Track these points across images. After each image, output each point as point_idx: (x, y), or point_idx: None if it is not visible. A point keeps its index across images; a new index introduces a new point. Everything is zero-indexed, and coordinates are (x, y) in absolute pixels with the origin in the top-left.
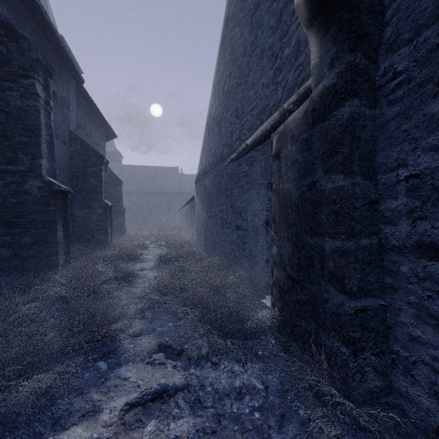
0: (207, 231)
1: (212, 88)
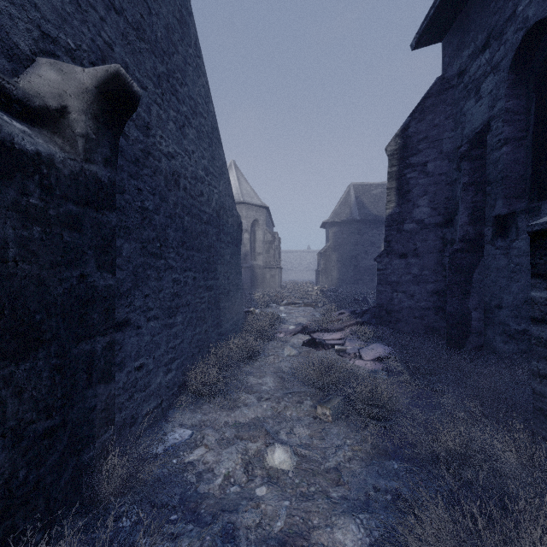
0: None
1: None
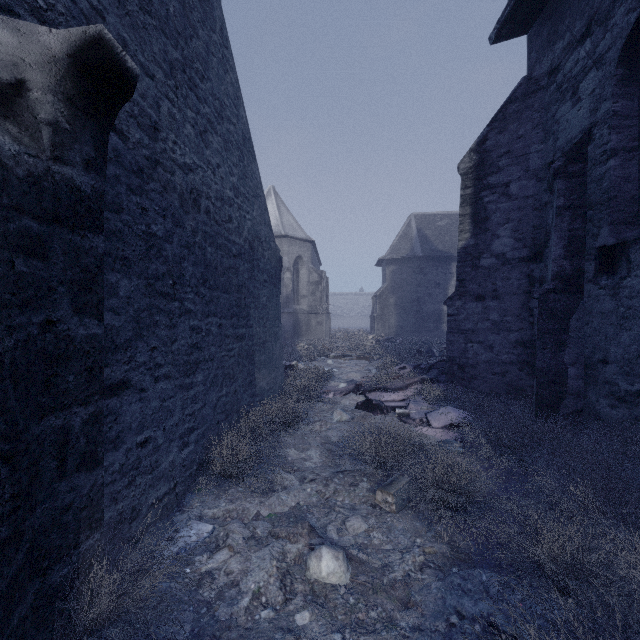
0: None
1: None
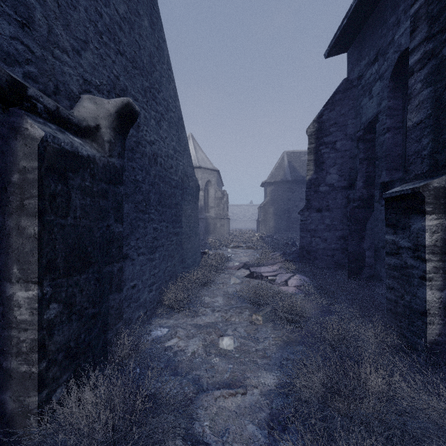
0: None
1: None
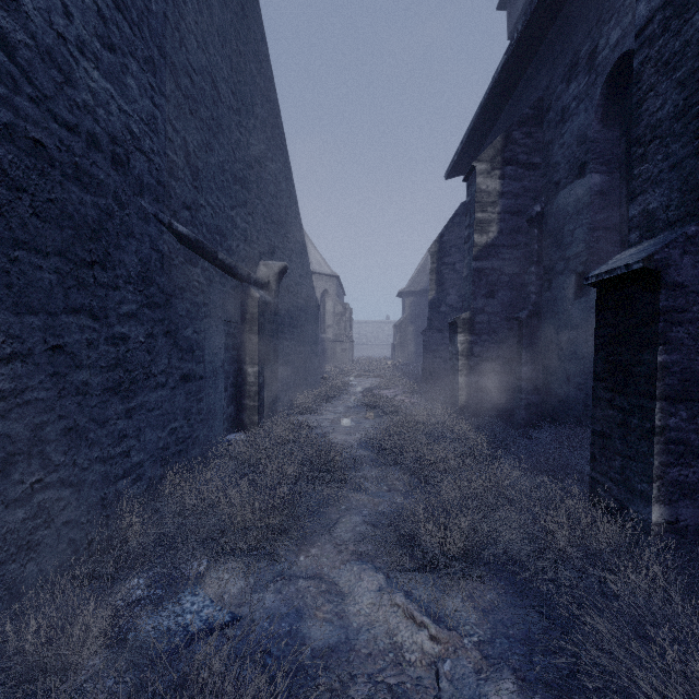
0: None
1: None
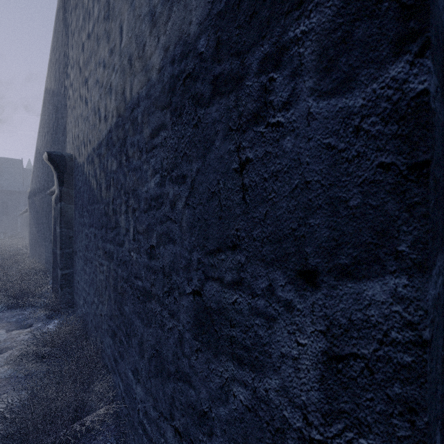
0: (36, 243)
1: (39, 128)
